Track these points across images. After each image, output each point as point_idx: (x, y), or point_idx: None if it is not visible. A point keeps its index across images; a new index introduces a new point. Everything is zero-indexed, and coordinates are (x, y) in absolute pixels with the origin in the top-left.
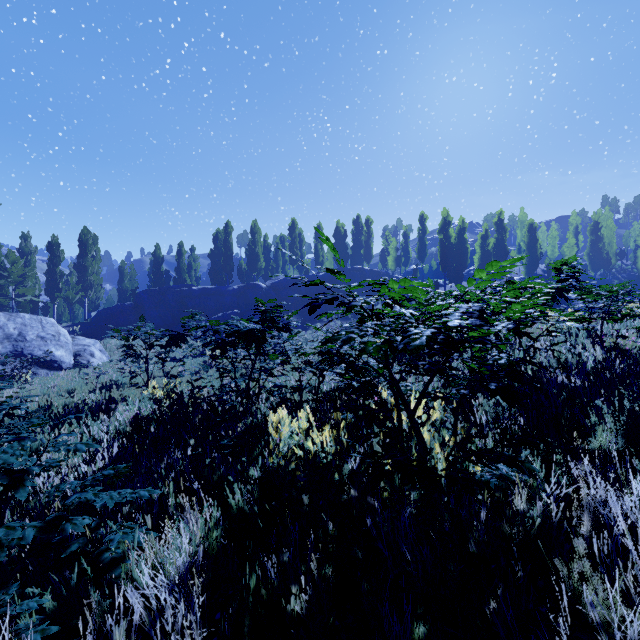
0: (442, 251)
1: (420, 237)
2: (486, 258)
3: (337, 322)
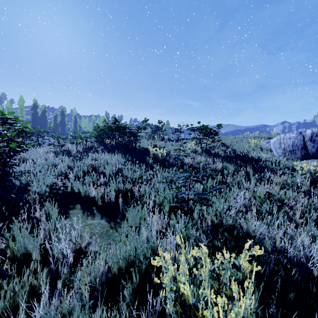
0: (33, 119)
1: (20, 109)
2: (56, 126)
3: None
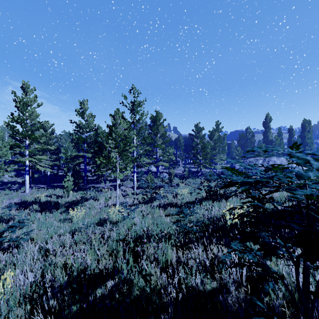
0: None
1: None
2: None
3: None
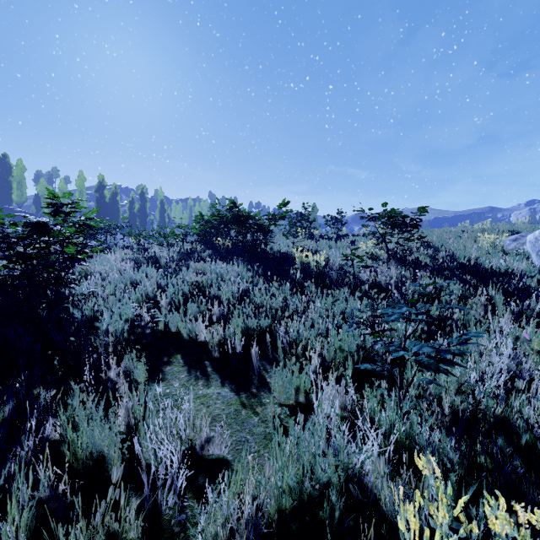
0: (99, 207)
1: (79, 191)
2: (133, 217)
3: None
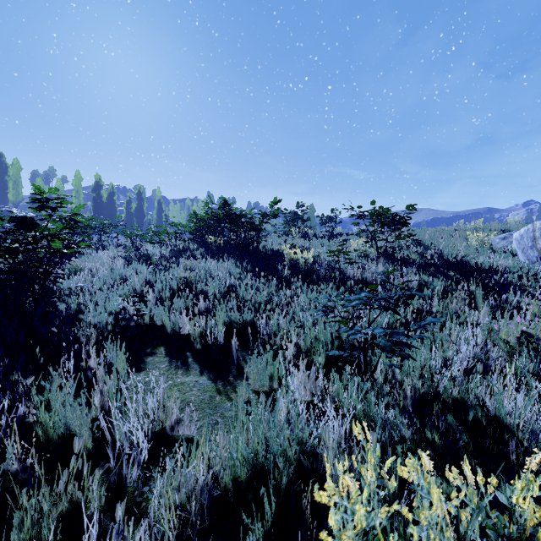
0: (95, 206)
1: (75, 191)
2: (130, 217)
3: None
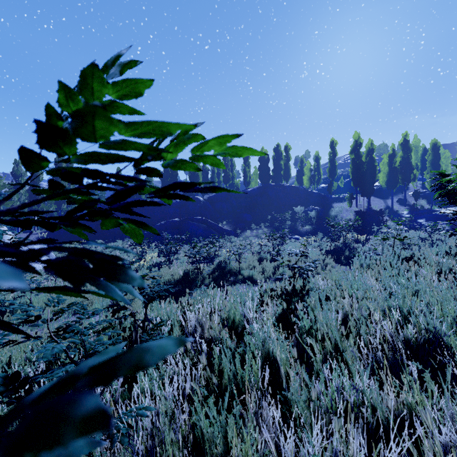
0: (354, 168)
1: (331, 159)
2: (394, 174)
3: (264, 229)
